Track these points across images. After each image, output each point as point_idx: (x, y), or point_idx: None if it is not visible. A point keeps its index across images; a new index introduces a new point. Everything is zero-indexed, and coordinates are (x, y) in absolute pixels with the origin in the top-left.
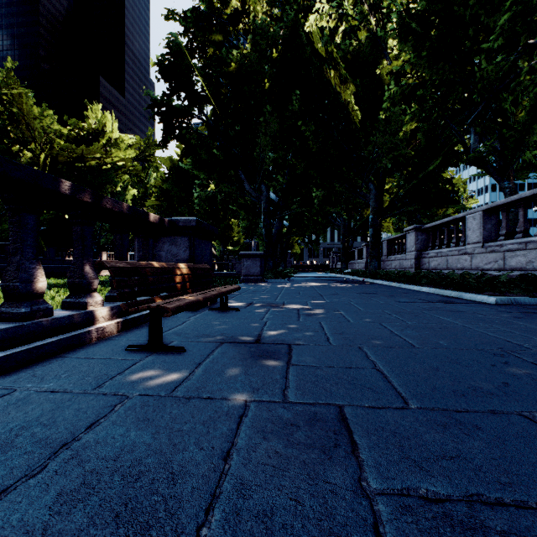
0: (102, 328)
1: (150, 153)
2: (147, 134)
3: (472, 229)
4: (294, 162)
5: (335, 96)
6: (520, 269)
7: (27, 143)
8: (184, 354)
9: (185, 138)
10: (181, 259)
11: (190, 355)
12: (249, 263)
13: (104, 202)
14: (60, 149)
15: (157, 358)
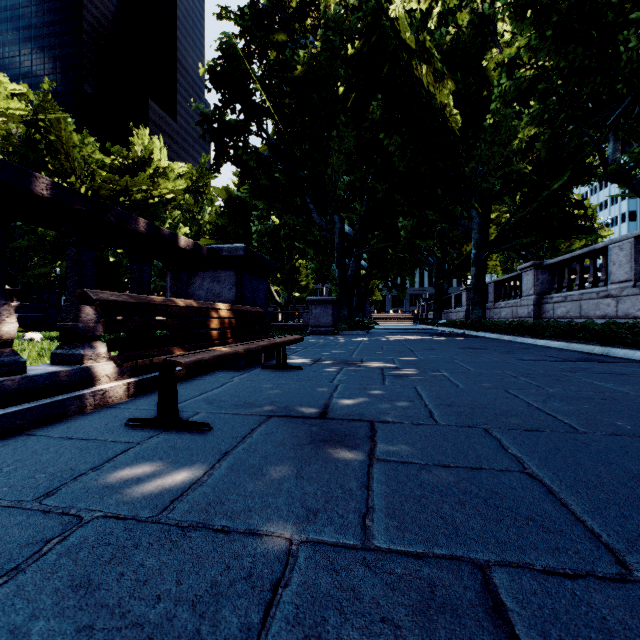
0: (103, 391)
1: (204, 184)
2: (200, 161)
3: (618, 263)
4: (375, 185)
5: (427, 100)
6: None
7: (66, 175)
8: (207, 435)
9: (241, 160)
10: (225, 300)
11: (215, 436)
12: (319, 310)
13: (107, 214)
14: (102, 182)
15: (164, 441)
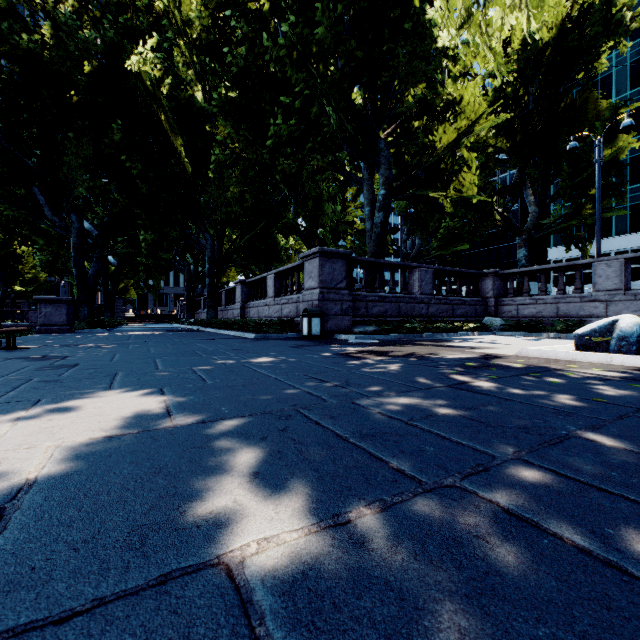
0: None
1: None
2: None
3: (270, 287)
4: (117, 197)
5: (166, 139)
6: (287, 317)
7: None
8: None
9: None
10: None
11: None
12: (50, 309)
13: None
14: None
15: None
